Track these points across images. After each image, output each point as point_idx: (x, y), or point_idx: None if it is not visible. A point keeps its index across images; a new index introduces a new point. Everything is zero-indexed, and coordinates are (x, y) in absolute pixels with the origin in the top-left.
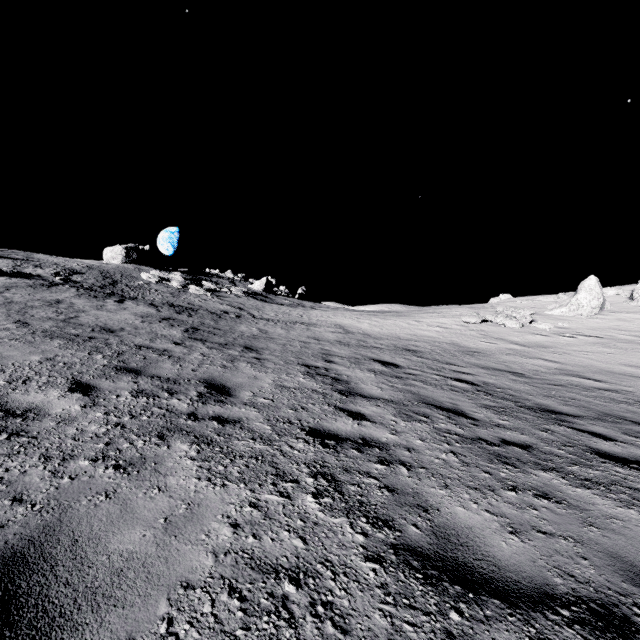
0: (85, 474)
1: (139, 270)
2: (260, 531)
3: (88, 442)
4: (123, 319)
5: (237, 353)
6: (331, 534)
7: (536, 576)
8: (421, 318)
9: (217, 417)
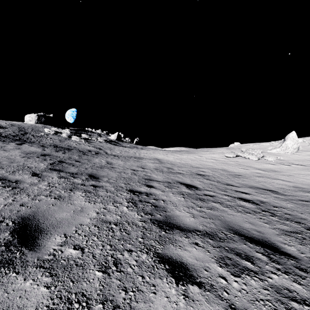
0: None
1: (44, 127)
2: None
3: None
4: (8, 155)
5: (80, 181)
6: None
7: None
8: (201, 154)
9: None
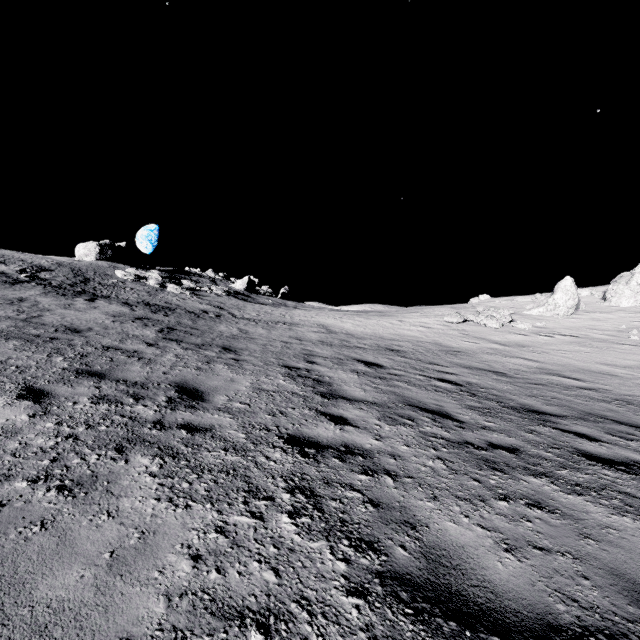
0: (20, 499)
1: (114, 268)
2: (225, 563)
3: (30, 458)
4: (92, 318)
5: (214, 354)
6: (308, 562)
7: (537, 603)
8: (404, 318)
9: (186, 425)
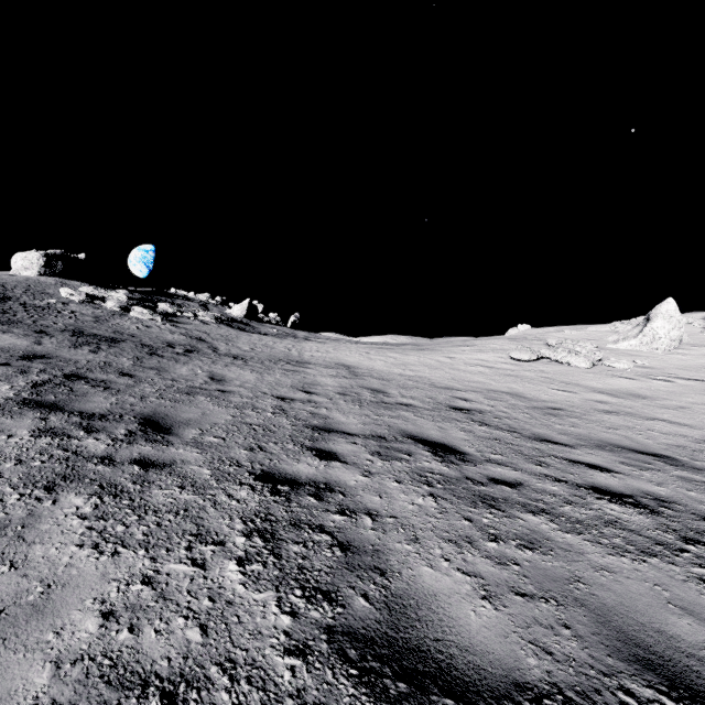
0: None
1: (62, 285)
2: None
3: None
4: None
5: (102, 446)
6: None
7: None
8: (452, 353)
9: None
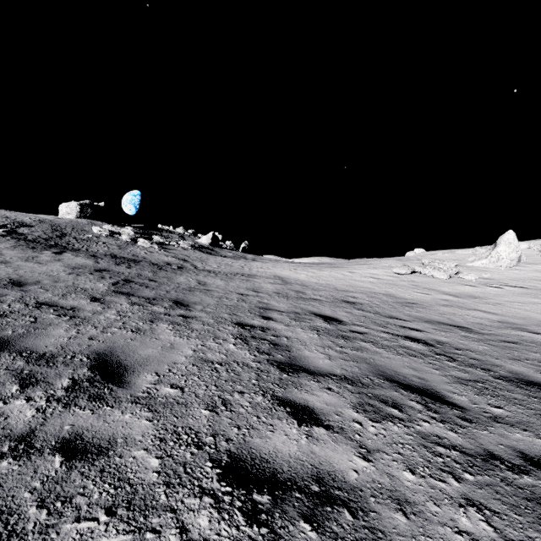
0: None
1: (92, 224)
2: None
3: None
4: (48, 271)
5: (162, 310)
6: None
7: None
8: (354, 269)
9: (70, 441)
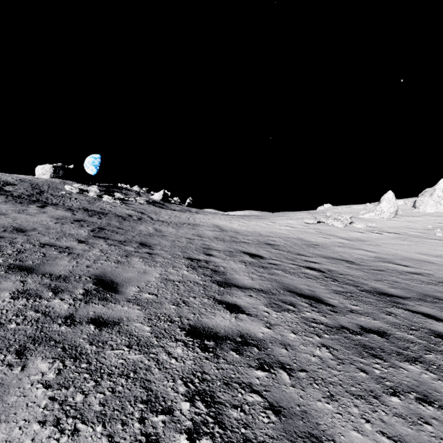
0: None
1: (64, 183)
2: None
3: None
4: (39, 221)
5: (132, 249)
6: None
7: None
8: (275, 220)
9: (96, 319)
